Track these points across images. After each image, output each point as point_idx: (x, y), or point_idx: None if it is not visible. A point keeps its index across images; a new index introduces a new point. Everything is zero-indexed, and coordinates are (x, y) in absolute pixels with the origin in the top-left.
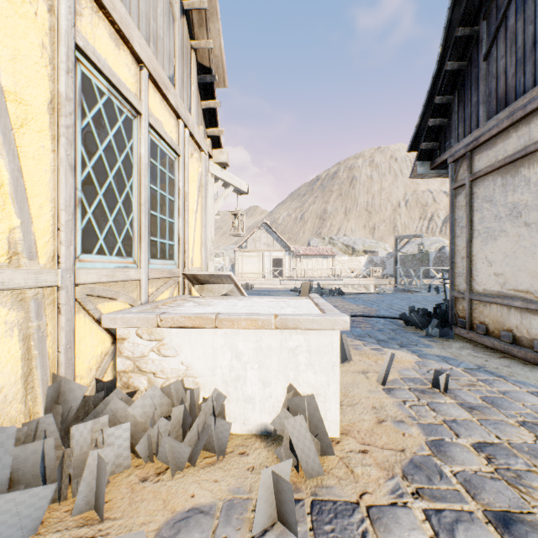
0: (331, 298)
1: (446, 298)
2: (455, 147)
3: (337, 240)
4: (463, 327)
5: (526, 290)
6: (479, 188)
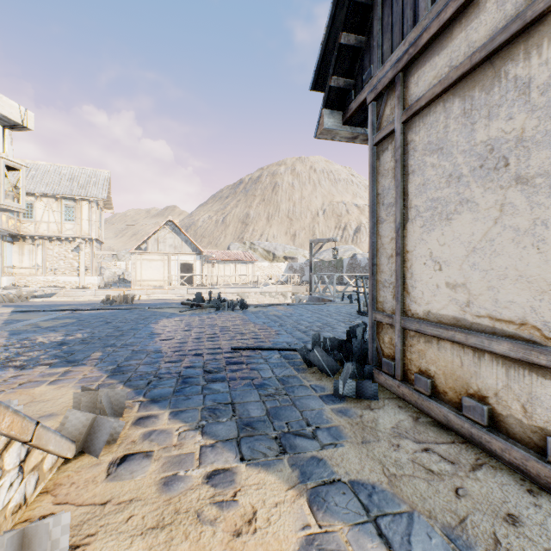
0: (228, 314)
1: (360, 309)
2: (378, 74)
3: (258, 246)
4: (392, 375)
5: (521, 320)
6: (418, 132)
